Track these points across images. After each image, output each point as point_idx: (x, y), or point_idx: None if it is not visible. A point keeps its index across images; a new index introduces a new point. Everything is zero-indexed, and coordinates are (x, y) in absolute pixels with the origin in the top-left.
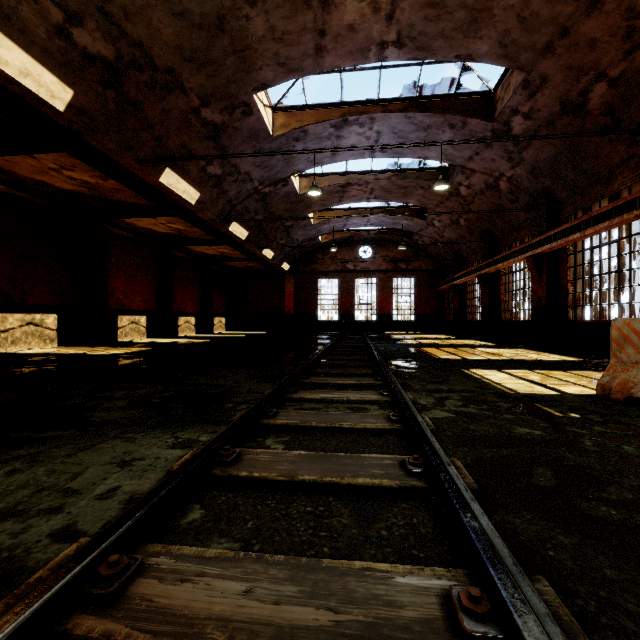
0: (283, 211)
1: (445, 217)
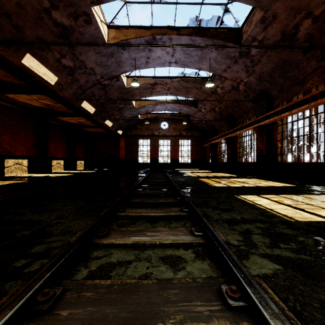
0: (117, 98)
1: (208, 106)
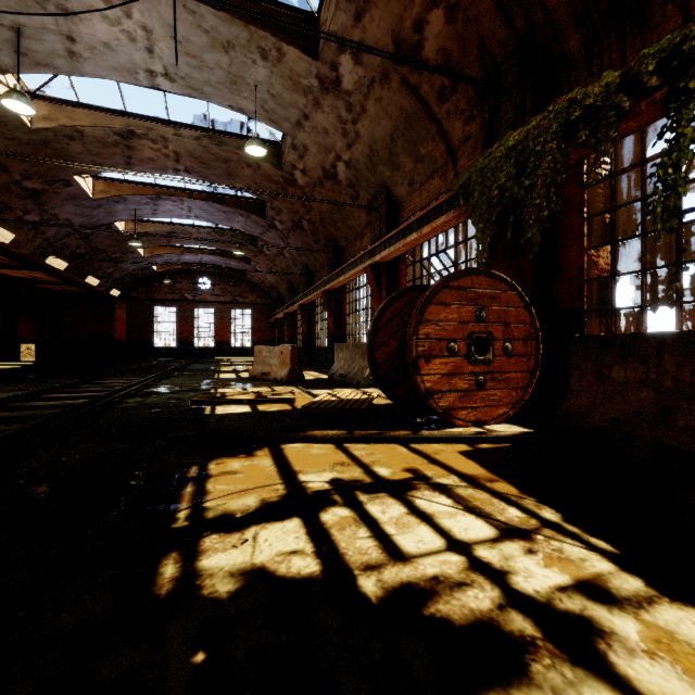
0: (108, 246)
1: (263, 266)
